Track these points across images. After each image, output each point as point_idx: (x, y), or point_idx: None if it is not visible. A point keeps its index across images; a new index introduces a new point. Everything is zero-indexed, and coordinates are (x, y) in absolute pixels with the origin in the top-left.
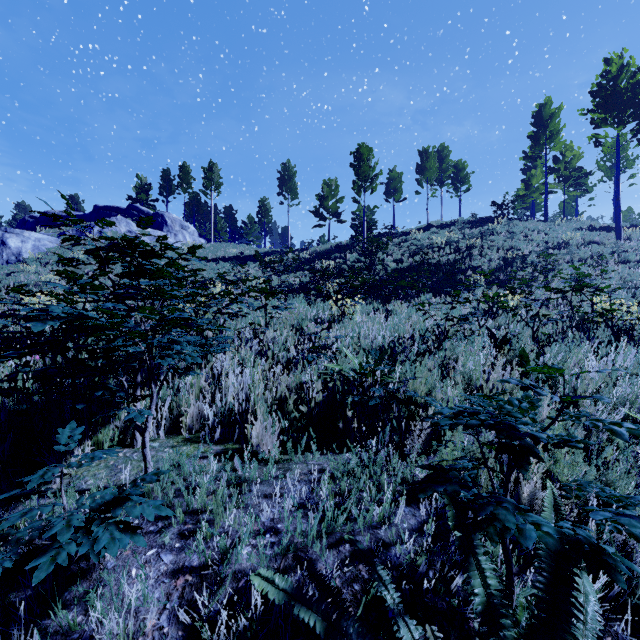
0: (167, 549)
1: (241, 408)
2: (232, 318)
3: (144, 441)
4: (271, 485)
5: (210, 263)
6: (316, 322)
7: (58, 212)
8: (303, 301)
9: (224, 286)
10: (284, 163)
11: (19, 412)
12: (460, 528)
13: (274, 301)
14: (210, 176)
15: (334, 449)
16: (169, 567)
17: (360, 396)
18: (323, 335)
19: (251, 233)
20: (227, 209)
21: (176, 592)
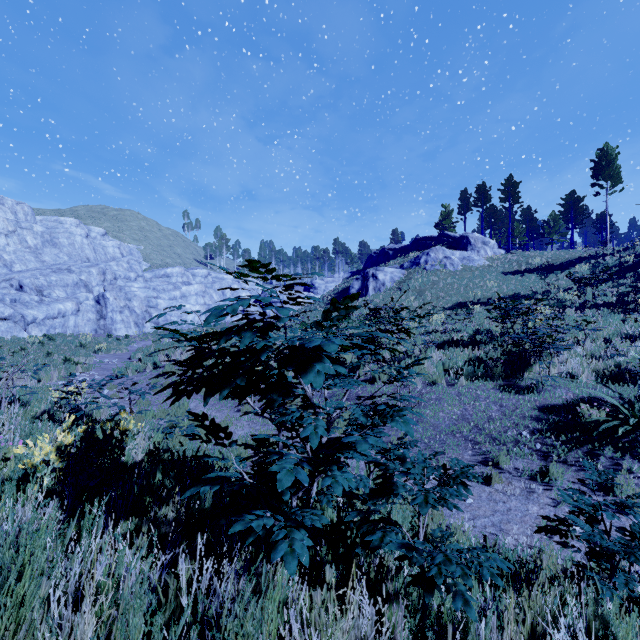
0: (562, 390)
1: (576, 370)
2: (554, 330)
3: (549, 370)
4: (591, 388)
5: (515, 276)
6: (625, 336)
7: (390, 247)
8: (617, 318)
9: (553, 314)
10: (600, 149)
11: (507, 361)
12: (639, 384)
13: (588, 317)
14: (508, 189)
15: (619, 385)
16: (564, 392)
17: (636, 370)
18: (627, 345)
19: (554, 231)
20: (524, 211)
21: (567, 395)
